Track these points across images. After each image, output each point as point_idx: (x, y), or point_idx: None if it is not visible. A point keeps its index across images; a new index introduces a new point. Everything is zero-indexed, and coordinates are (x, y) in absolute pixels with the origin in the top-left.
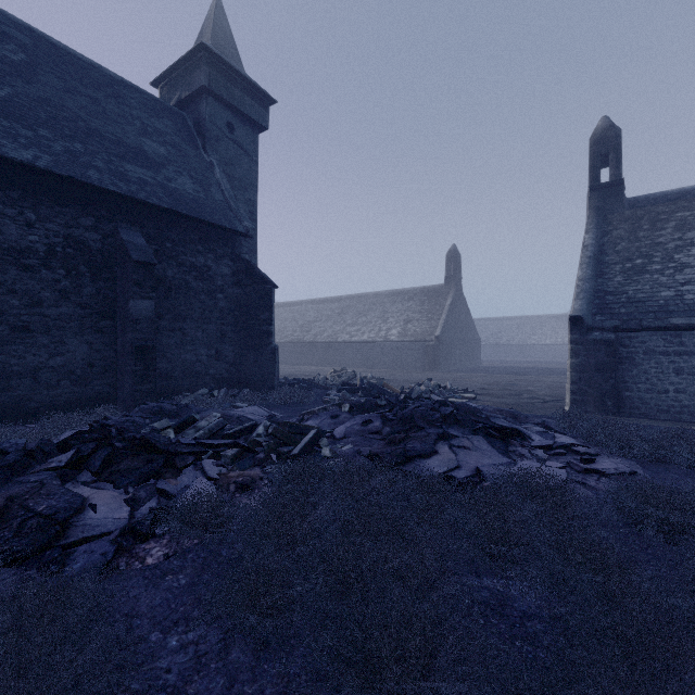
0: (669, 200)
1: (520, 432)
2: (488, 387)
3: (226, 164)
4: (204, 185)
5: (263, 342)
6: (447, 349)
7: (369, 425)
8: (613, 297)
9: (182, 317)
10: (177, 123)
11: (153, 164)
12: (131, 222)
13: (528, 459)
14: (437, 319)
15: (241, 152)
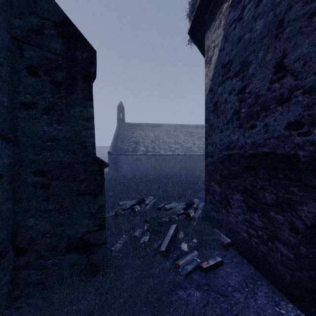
0: (132, 125)
1: None
2: None
3: None
4: None
5: None
6: None
7: None
8: (117, 147)
9: None
10: None
11: None
12: None
13: None
14: None
15: None
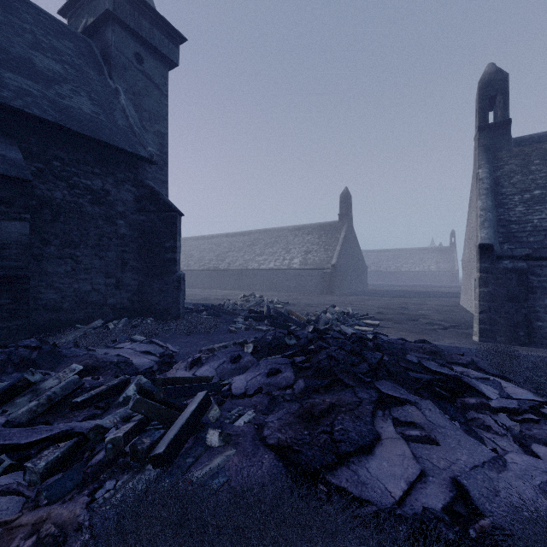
0: None
1: (468, 386)
2: (383, 311)
3: (134, 94)
4: (106, 108)
5: (167, 270)
6: (342, 275)
7: (277, 376)
8: (517, 225)
9: (75, 243)
10: (81, 47)
11: (43, 78)
12: (6, 133)
13: (500, 437)
14: (332, 250)
15: (151, 84)
